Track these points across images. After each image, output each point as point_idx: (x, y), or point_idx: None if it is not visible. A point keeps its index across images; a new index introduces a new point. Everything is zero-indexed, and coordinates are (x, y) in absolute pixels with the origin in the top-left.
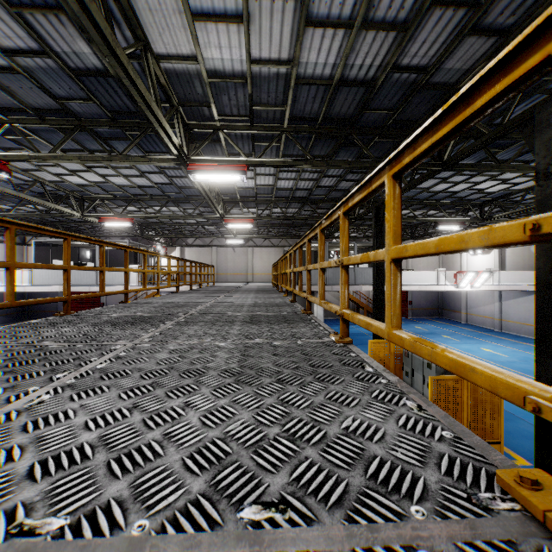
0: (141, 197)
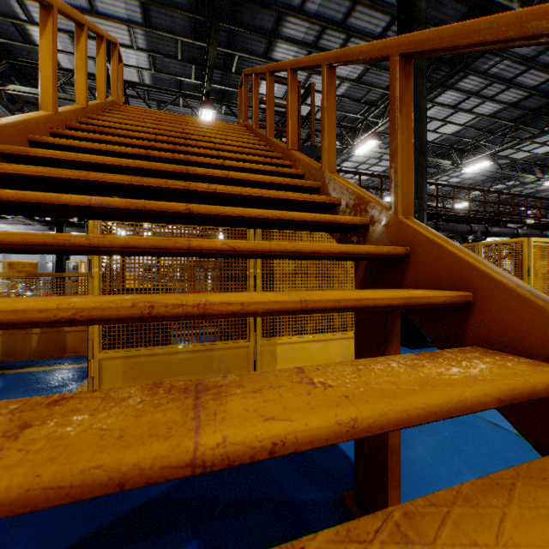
0: (476, 183)
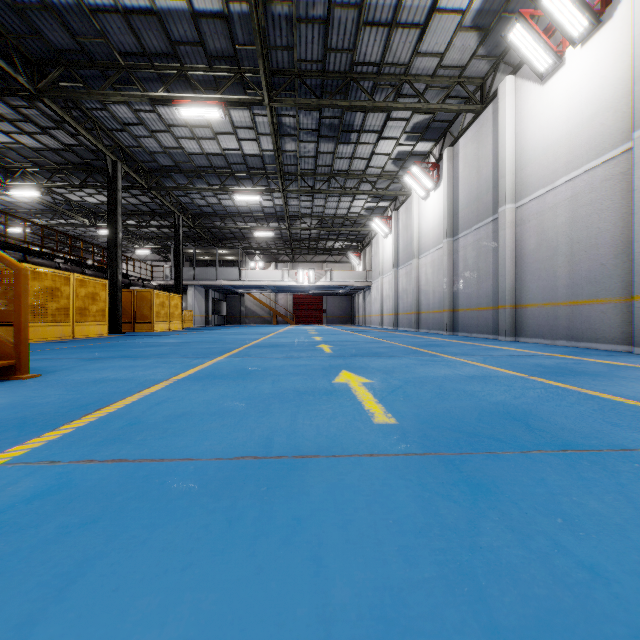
0: (37, 211)
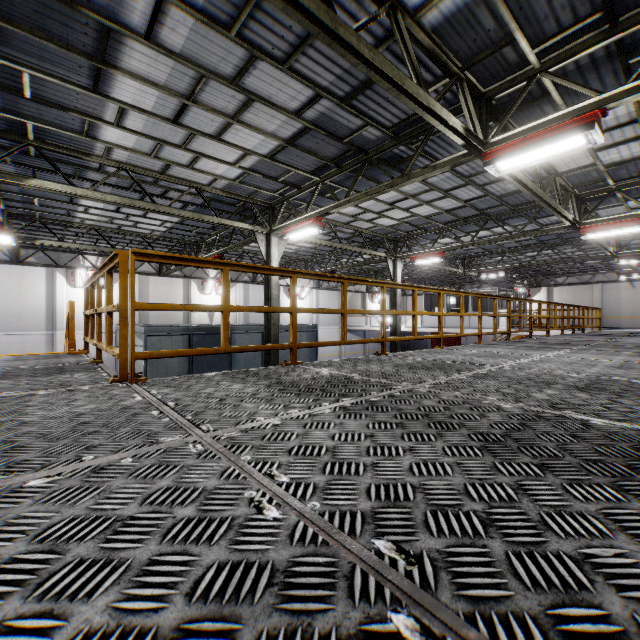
0: (515, 248)
